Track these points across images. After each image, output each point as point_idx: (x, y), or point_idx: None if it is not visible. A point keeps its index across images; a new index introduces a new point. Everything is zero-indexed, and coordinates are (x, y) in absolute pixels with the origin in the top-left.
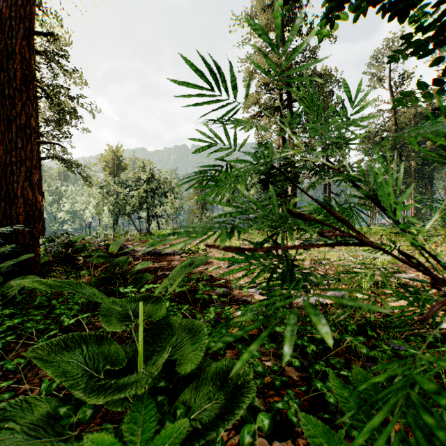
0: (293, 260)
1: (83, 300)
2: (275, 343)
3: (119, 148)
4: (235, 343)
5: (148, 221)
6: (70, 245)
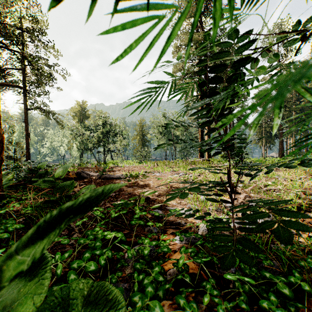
0: (236, 187)
1: (16, 226)
2: (221, 287)
3: (84, 102)
4: (175, 297)
5: (104, 154)
6: (35, 171)
